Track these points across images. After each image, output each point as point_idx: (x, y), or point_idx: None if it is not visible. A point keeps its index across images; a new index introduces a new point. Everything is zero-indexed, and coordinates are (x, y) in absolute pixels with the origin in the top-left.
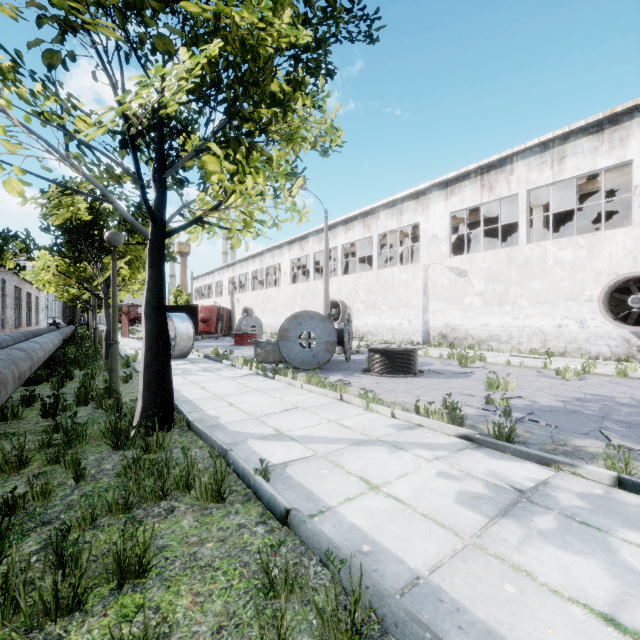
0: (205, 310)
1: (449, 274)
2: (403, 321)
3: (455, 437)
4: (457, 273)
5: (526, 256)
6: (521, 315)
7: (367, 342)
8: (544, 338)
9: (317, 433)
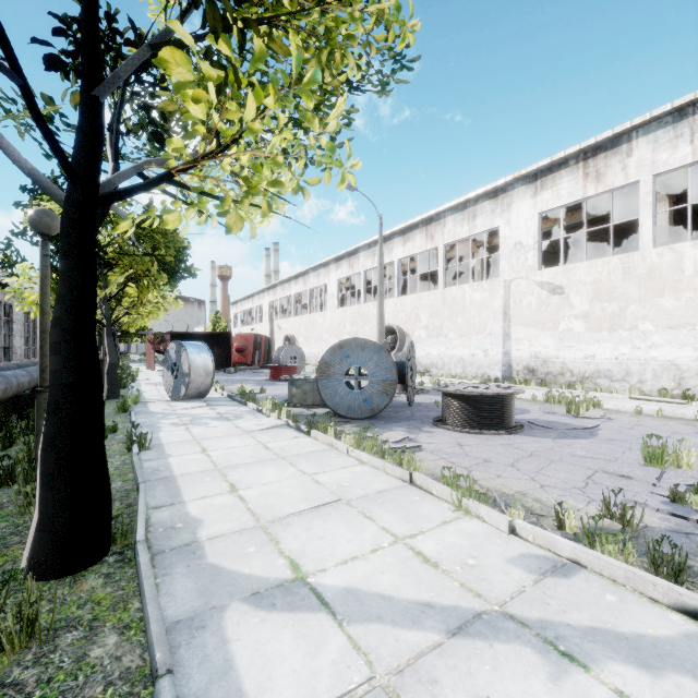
0: (240, 338)
1: (539, 291)
2: (476, 351)
3: (675, 611)
4: (550, 290)
5: (651, 264)
6: (644, 344)
7: (432, 377)
8: (679, 375)
9: (373, 581)
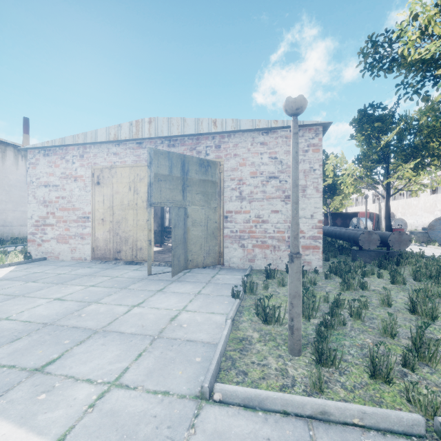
0: (360, 215)
1: None
2: None
3: None
4: None
5: None
6: None
7: None
8: None
9: None
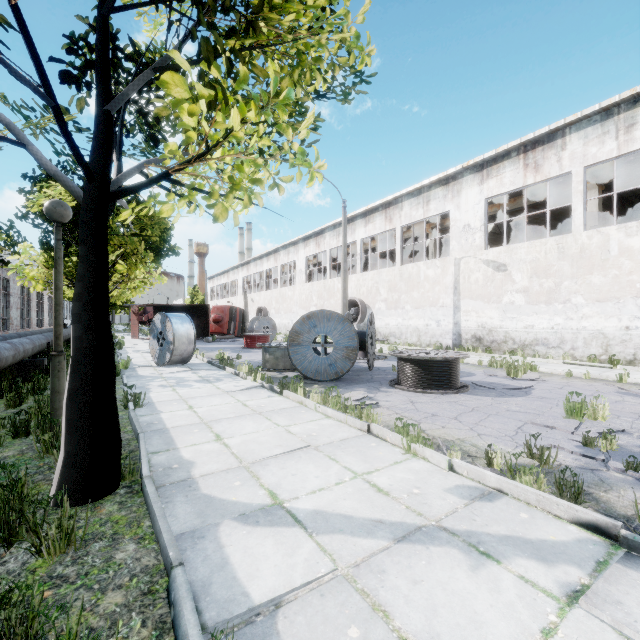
0: (217, 310)
1: (485, 268)
2: (430, 322)
3: (572, 524)
4: (495, 267)
5: (582, 245)
6: (576, 315)
7: (390, 345)
8: (606, 342)
9: (336, 505)
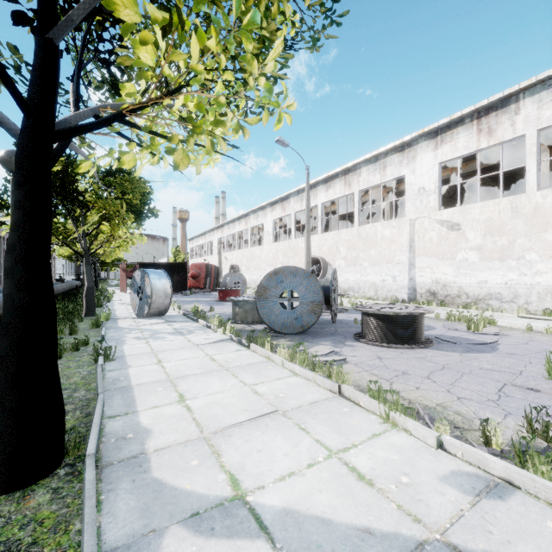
0: (195, 267)
1: (439, 228)
2: (386, 277)
3: None
4: (448, 226)
5: (536, 204)
6: (529, 271)
7: (350, 299)
8: None
9: (310, 501)
